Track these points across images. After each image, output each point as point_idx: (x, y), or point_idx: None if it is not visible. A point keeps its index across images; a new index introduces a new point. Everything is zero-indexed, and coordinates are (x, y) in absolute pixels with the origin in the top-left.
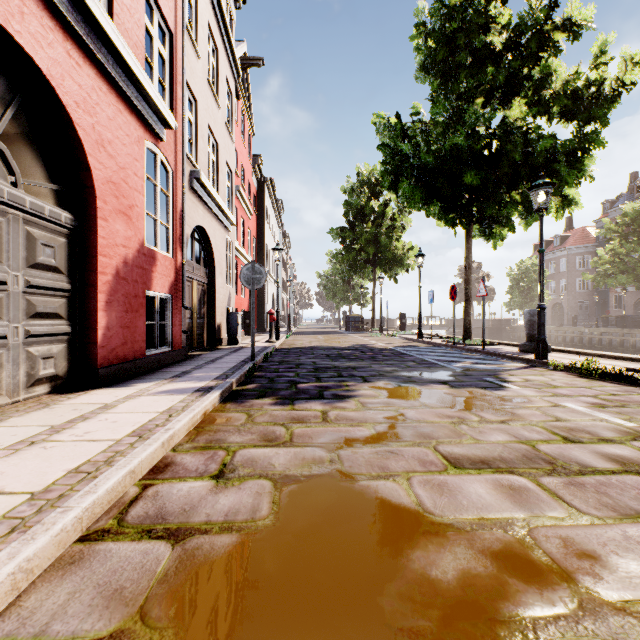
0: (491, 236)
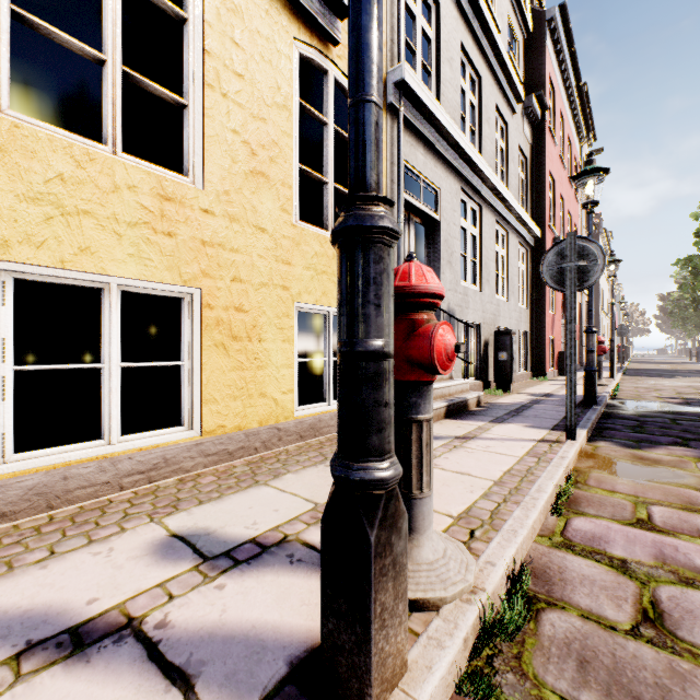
0: None
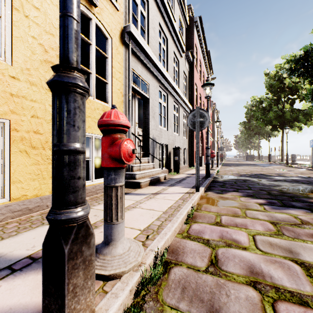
0: (295, 130)
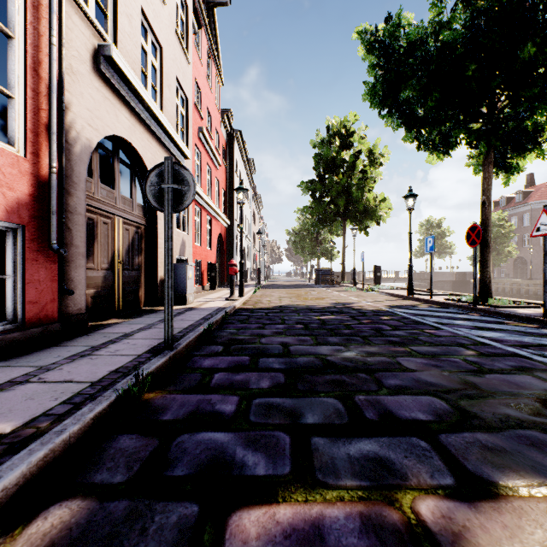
0: (504, 169)
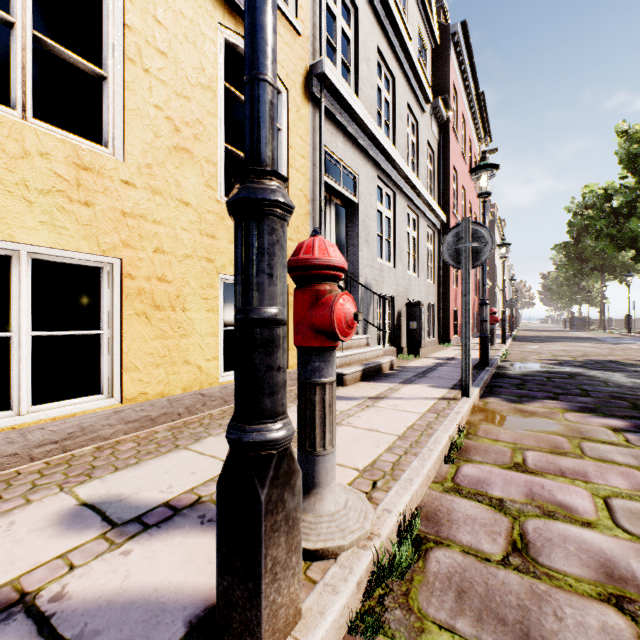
0: None
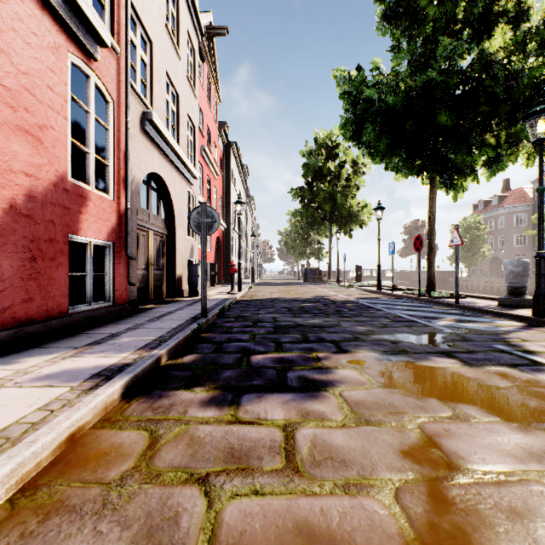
0: (452, 188)
